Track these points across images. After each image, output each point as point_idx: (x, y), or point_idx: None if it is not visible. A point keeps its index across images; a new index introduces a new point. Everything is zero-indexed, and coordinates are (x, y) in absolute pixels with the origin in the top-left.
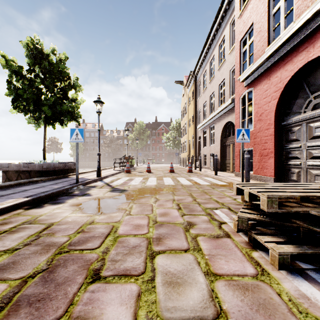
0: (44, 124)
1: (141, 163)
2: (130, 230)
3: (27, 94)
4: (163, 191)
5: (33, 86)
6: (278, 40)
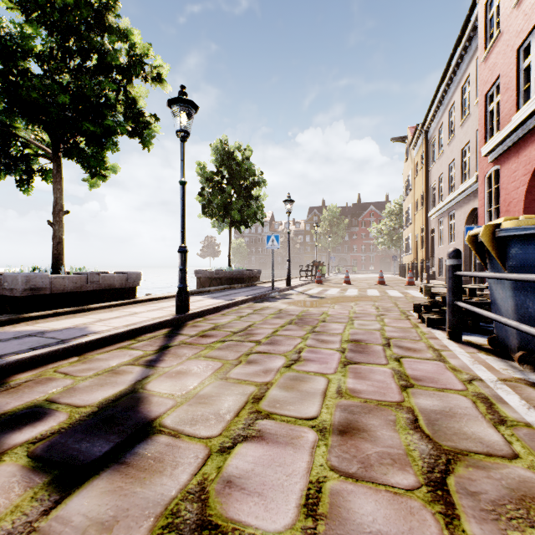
0: (229, 228)
1: (334, 273)
2: (336, 314)
3: (219, 199)
4: (364, 299)
5: (224, 191)
6: (521, 112)
